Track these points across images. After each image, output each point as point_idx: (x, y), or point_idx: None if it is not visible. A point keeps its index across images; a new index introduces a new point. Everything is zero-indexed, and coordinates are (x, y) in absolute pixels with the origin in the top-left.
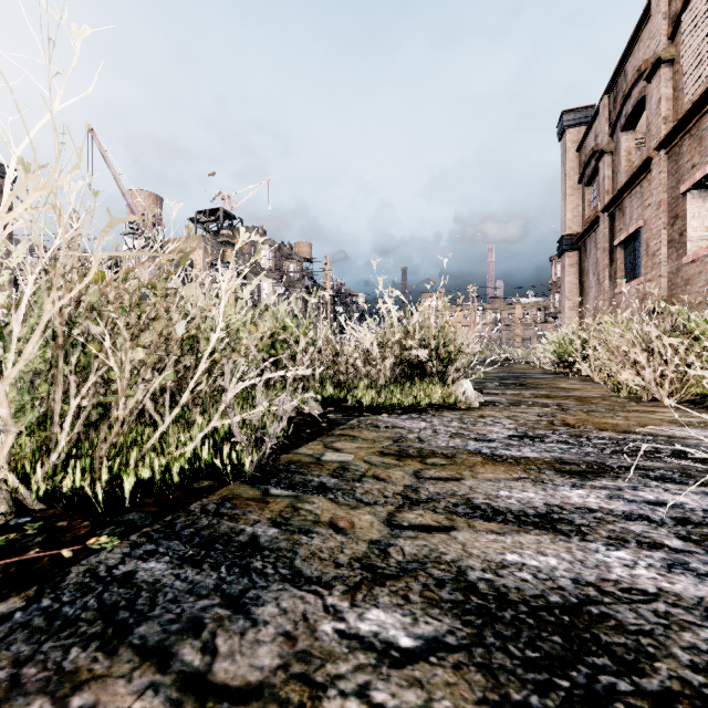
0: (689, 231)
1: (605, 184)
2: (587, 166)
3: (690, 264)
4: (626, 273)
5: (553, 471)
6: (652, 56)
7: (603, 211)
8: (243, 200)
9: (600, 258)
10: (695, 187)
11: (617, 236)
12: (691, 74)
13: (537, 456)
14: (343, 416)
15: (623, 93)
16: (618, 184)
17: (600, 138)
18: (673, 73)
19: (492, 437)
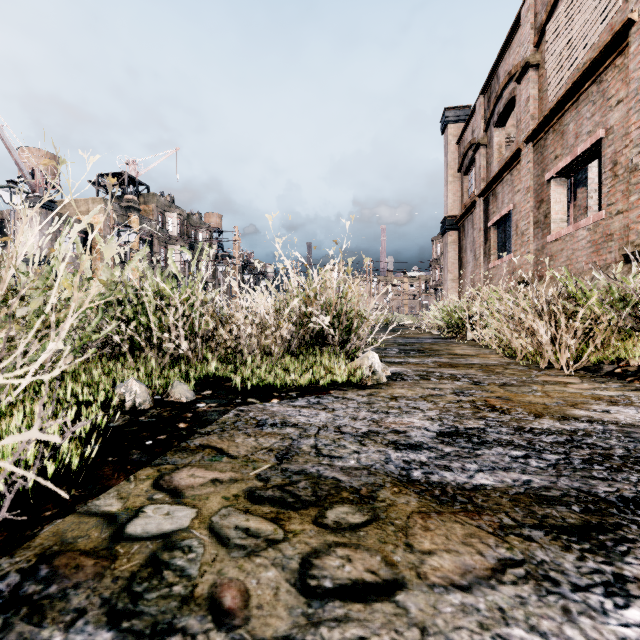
0: (553, 214)
1: (481, 172)
2: (465, 157)
3: (554, 243)
4: (498, 250)
5: (543, 531)
6: (521, 61)
7: (479, 196)
8: (150, 167)
9: (476, 237)
10: (557, 175)
11: (491, 218)
12: (554, 78)
13: (494, 483)
14: (218, 406)
15: (496, 94)
16: (492, 173)
17: (476, 133)
18: (538, 77)
19: (417, 439)
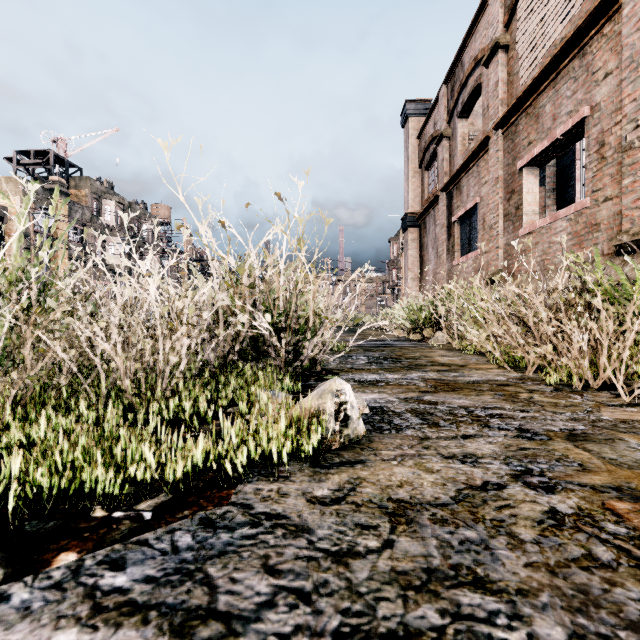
0: (525, 205)
1: (444, 165)
2: (427, 152)
3: (527, 236)
4: (462, 247)
5: None
6: (489, 43)
7: (442, 190)
8: (83, 147)
9: (439, 233)
10: (530, 163)
11: (455, 212)
12: (526, 58)
13: None
14: None
15: (460, 82)
16: (455, 166)
17: (439, 125)
18: (508, 59)
19: None
